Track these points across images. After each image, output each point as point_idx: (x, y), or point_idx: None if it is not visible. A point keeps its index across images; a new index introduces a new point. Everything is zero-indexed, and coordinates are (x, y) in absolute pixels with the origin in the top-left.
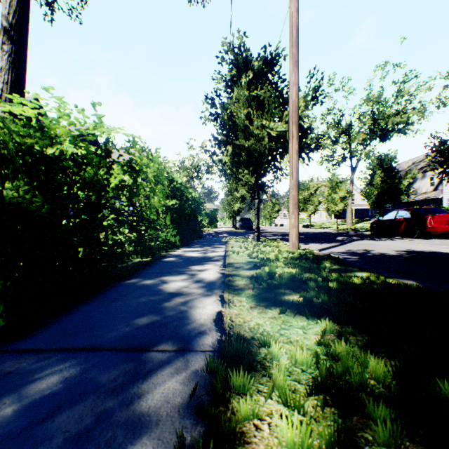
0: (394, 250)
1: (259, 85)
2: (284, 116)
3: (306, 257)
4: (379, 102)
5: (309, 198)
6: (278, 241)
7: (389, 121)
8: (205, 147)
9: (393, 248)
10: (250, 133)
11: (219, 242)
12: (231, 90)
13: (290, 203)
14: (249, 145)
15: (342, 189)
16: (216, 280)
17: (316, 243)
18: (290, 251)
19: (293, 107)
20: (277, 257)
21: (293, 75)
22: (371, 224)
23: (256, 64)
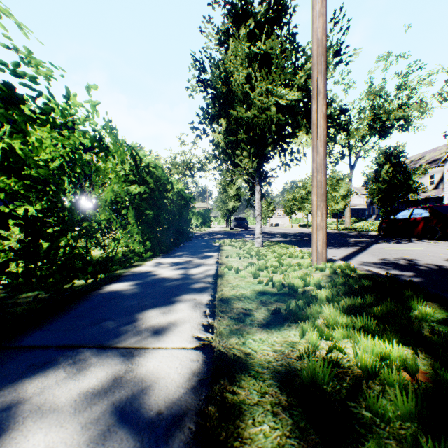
0: (443, 258)
1: (263, 37)
2: (297, 77)
3: (364, 285)
4: (381, 96)
5: (307, 196)
6: (286, 246)
7: (392, 115)
8: (191, 123)
9: (438, 256)
10: (251, 105)
11: (210, 247)
12: (225, 48)
13: (314, 193)
14: (249, 121)
15: (343, 187)
16: (181, 400)
17: (331, 248)
18: (318, 266)
19: (319, 49)
20: (306, 283)
21: (319, 1)
22: (380, 224)
23: (259, 8)
